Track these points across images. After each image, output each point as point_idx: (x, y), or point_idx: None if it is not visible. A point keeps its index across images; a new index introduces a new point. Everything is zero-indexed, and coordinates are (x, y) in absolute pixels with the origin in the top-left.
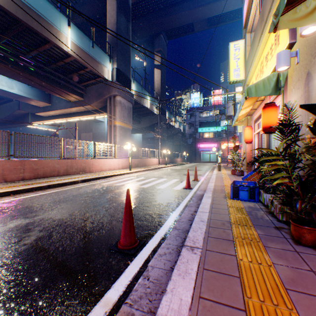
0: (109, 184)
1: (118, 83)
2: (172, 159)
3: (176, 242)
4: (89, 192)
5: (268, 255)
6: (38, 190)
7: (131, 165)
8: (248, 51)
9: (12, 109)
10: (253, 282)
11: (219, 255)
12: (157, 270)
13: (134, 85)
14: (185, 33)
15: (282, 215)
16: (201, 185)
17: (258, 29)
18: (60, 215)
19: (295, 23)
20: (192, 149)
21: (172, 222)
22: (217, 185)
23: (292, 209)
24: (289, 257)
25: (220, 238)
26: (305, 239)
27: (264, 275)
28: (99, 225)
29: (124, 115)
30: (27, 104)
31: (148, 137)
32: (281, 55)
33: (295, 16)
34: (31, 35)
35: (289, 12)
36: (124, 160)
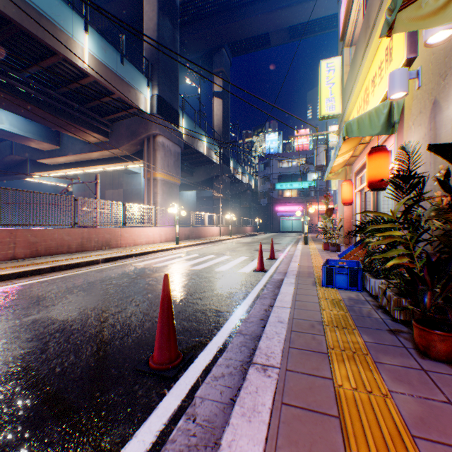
0: (145, 265)
1: (160, 117)
2: (239, 228)
3: (240, 356)
4: (114, 277)
5: (381, 376)
6: (36, 274)
7: (178, 237)
8: (346, 72)
9: (2, 154)
10: (361, 425)
11: (307, 379)
12: (209, 405)
13: (183, 120)
14: (257, 47)
15: (399, 311)
16: (279, 266)
17: (362, 40)
18: (65, 314)
19: (419, 23)
20: (267, 213)
21: (236, 323)
22: (303, 266)
23: (415, 303)
24: (413, 381)
25: (308, 349)
26: (436, 350)
27: (377, 412)
28: (124, 330)
29: (169, 164)
30: (25, 147)
31: (204, 195)
32: (396, 75)
33: (419, 12)
34: (28, 42)
35: (411, 6)
36: (168, 229)
